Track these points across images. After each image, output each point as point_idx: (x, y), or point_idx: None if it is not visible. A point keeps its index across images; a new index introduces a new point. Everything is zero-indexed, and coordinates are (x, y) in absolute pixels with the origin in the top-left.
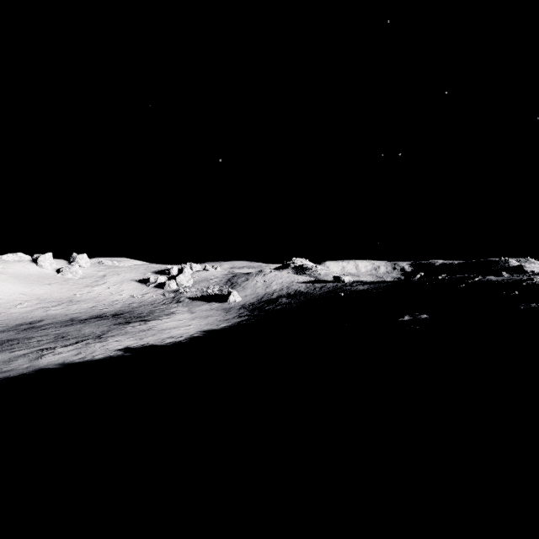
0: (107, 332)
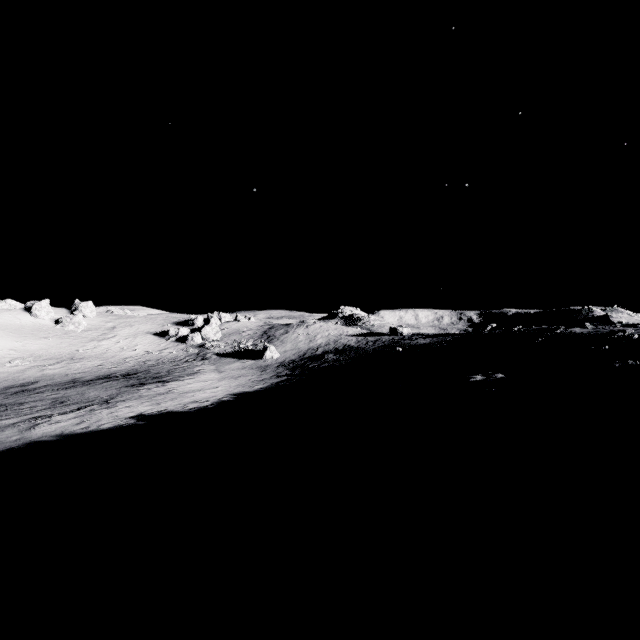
0: (116, 396)
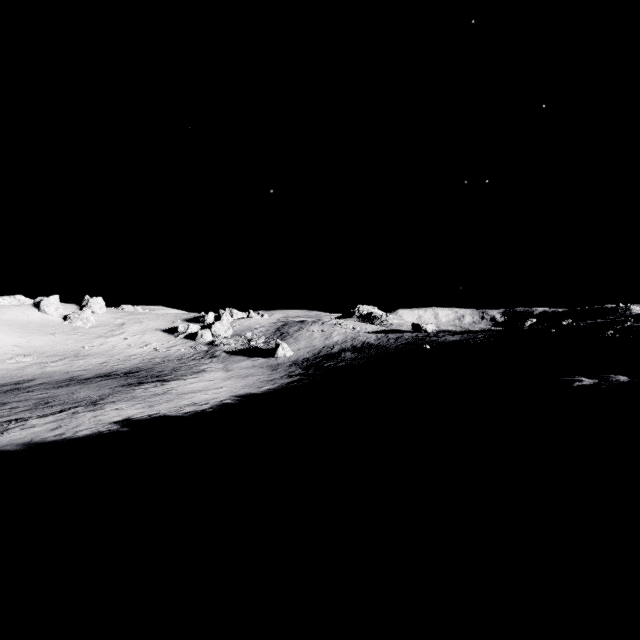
0: (107, 396)
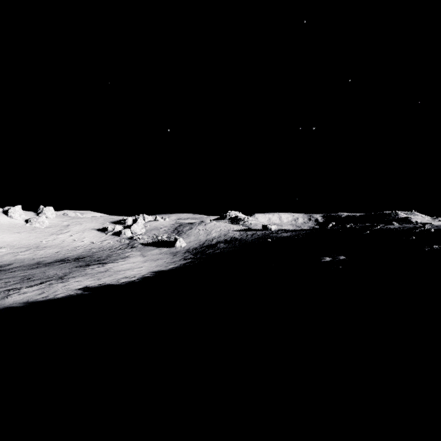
0: (69, 273)
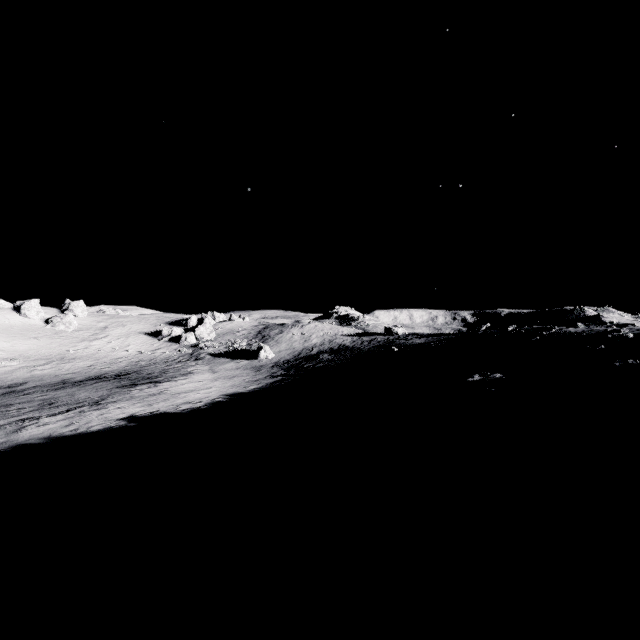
0: (107, 397)
